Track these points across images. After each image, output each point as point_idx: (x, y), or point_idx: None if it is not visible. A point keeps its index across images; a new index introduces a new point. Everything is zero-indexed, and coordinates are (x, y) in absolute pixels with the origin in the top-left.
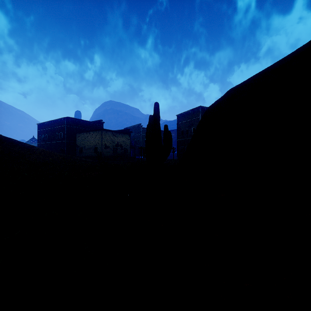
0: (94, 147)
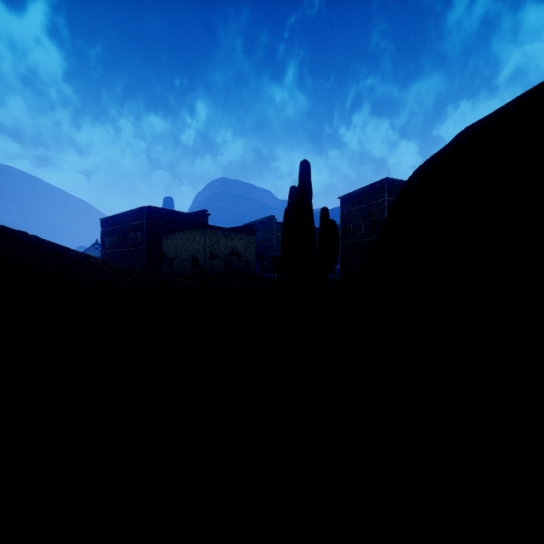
0: (192, 257)
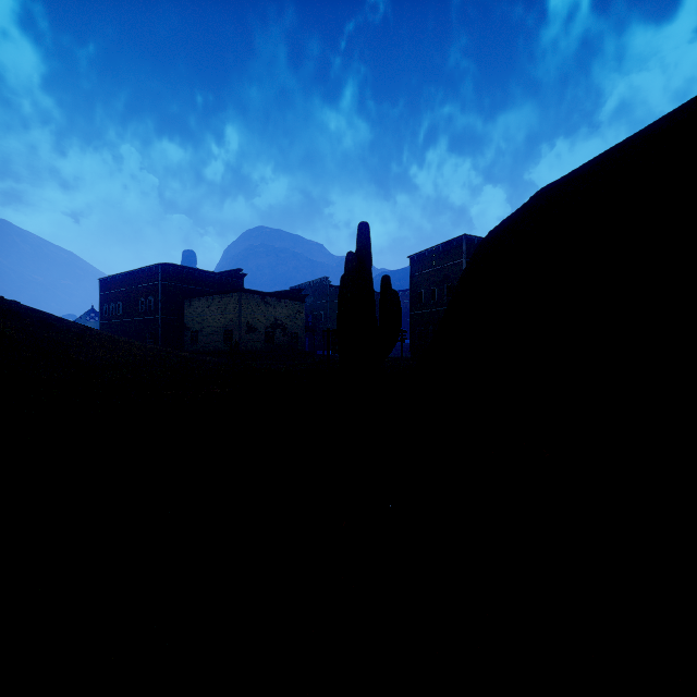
0: (223, 330)
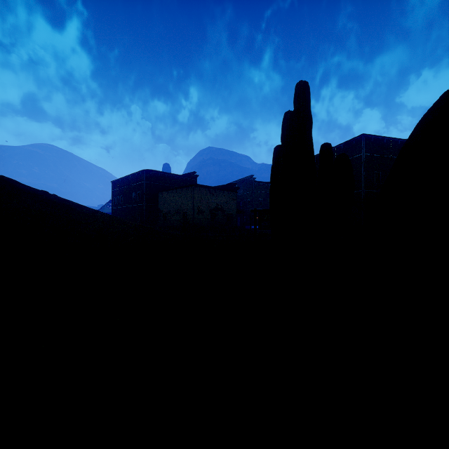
0: (182, 212)
